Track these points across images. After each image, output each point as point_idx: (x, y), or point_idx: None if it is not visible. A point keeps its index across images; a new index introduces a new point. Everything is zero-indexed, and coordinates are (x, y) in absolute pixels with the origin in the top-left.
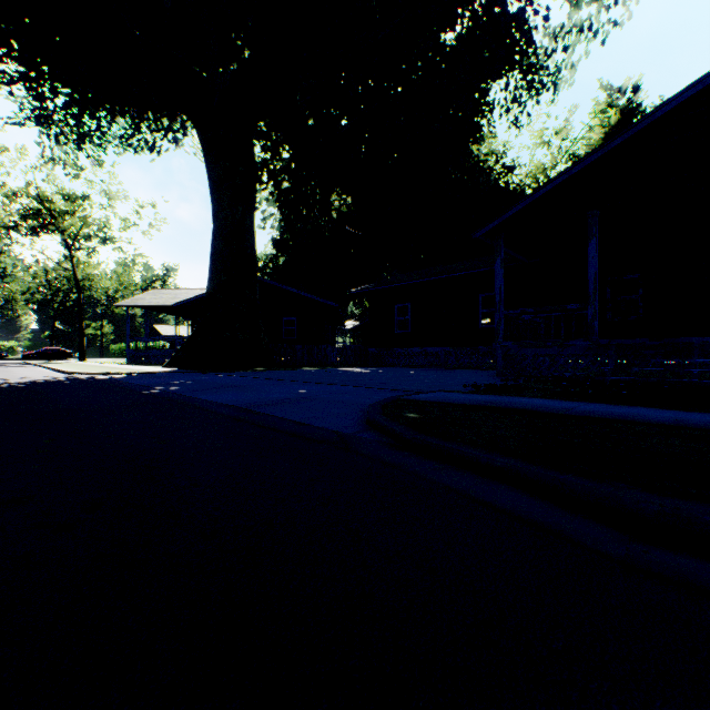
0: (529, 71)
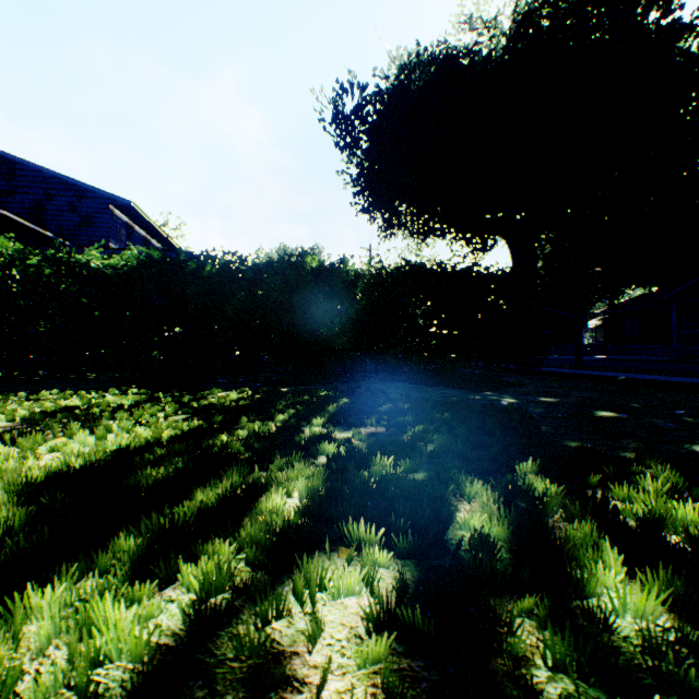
0: None
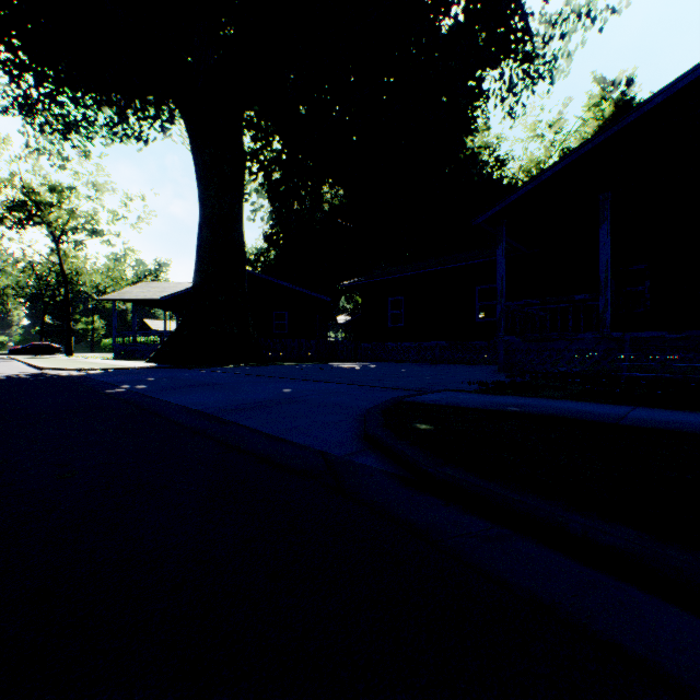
0: (525, 59)
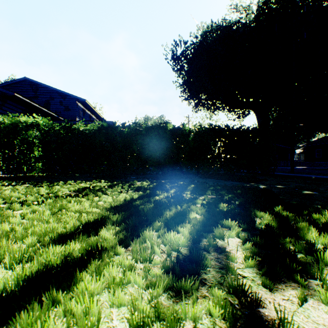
0: None
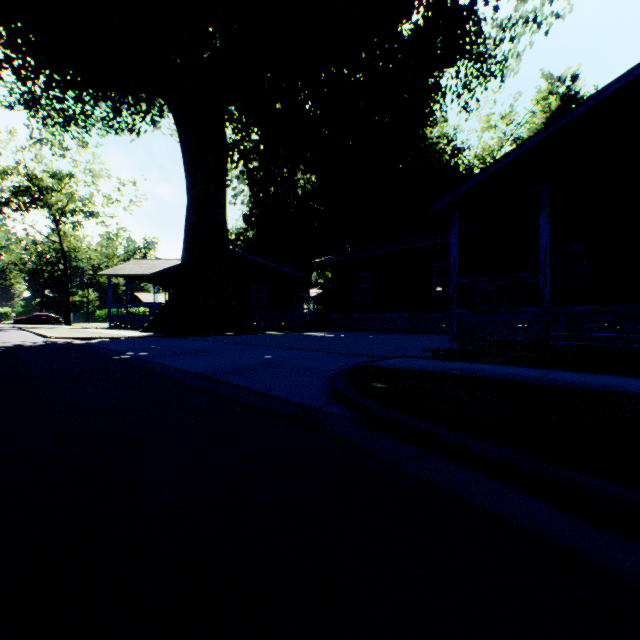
0: (479, 60)
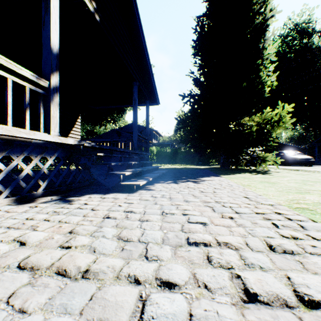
0: None
